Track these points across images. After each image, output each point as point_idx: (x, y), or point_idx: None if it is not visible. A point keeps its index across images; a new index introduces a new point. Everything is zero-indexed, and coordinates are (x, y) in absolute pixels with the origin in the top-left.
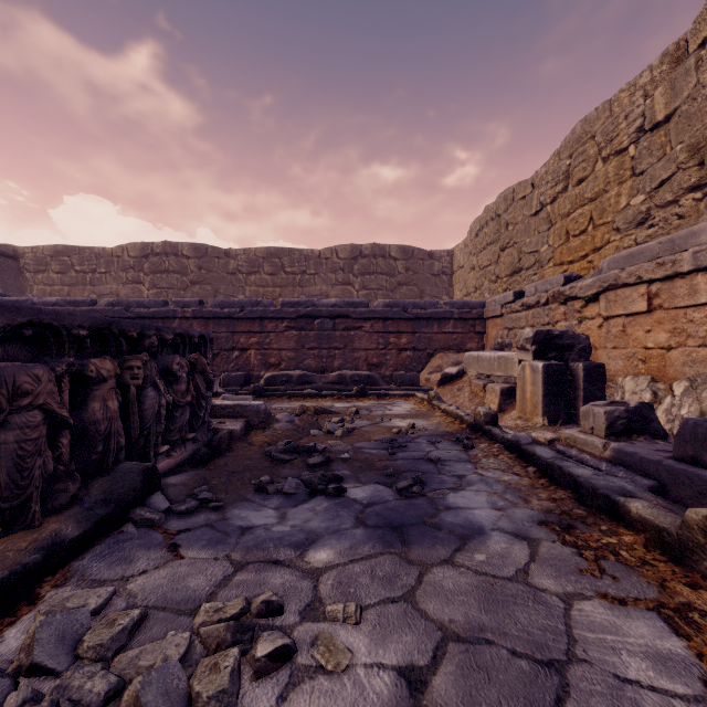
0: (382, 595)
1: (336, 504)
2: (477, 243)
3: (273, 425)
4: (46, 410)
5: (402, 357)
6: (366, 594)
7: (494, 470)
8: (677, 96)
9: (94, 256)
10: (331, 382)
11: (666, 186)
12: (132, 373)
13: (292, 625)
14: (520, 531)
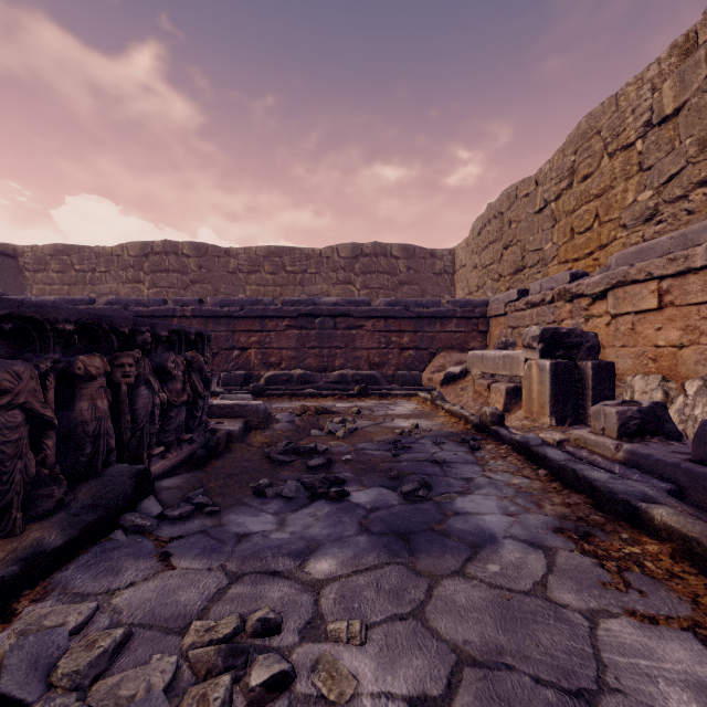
0: (389, 612)
1: (338, 509)
2: (480, 242)
3: (273, 426)
4: (28, 409)
5: (404, 356)
6: (371, 610)
7: (503, 472)
8: (687, 89)
9: (94, 255)
10: (333, 382)
11: (675, 181)
12: (123, 371)
13: (290, 646)
14: (535, 539)
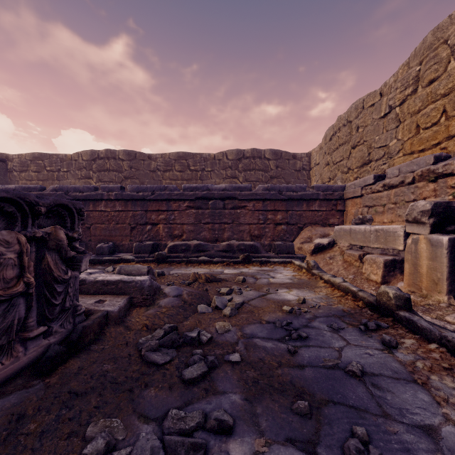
0: None
1: None
2: (331, 145)
3: (158, 301)
4: None
5: (278, 230)
6: None
7: None
8: None
9: (59, 160)
10: (222, 250)
11: None
12: None
13: None
14: None
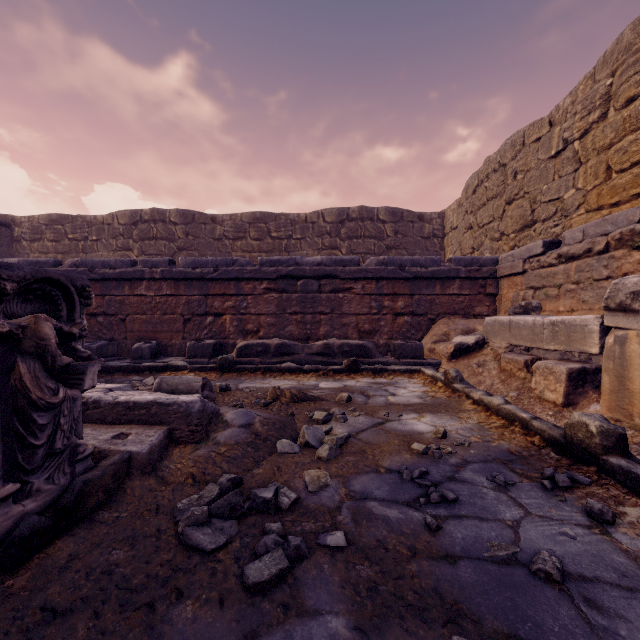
0: None
1: None
2: (475, 199)
3: (215, 435)
4: None
5: (398, 323)
6: None
7: None
8: None
9: (86, 224)
10: (316, 353)
11: None
12: None
13: None
14: None
